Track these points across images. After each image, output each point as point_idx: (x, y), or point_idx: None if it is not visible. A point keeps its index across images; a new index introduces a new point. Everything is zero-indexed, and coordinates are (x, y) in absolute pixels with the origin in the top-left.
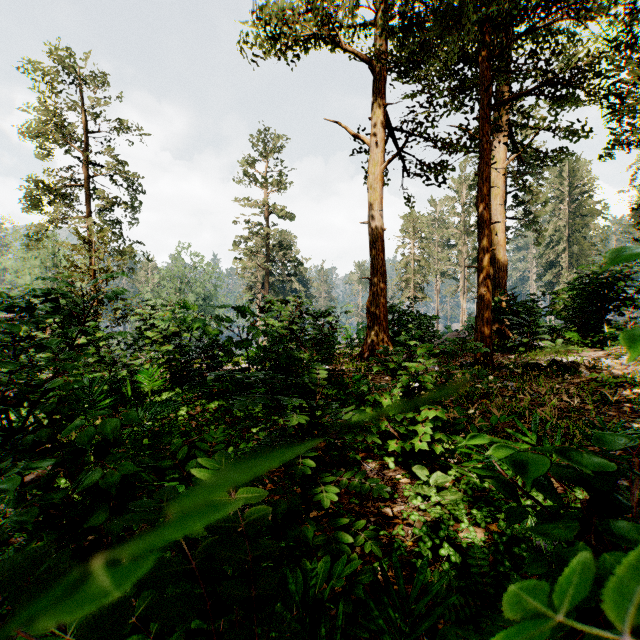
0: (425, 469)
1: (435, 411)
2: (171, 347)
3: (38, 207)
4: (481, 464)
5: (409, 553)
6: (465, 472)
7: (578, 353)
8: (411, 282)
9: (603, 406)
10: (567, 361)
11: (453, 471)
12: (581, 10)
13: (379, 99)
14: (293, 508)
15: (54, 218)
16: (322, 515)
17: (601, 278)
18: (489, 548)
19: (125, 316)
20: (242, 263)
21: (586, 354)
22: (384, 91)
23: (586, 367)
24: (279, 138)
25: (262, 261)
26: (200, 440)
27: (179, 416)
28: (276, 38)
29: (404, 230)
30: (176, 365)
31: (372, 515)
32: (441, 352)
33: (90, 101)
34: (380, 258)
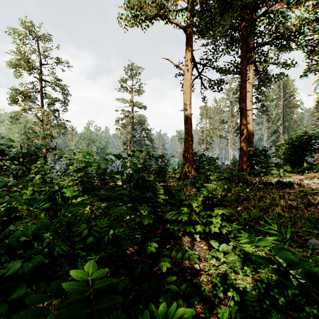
0: (217, 242)
1: (222, 211)
2: (82, 174)
3: (17, 102)
4: (246, 239)
5: (210, 292)
6: (238, 244)
7: (290, 177)
8: (204, 140)
9: (308, 205)
10: (286, 181)
11: (231, 243)
12: (293, 0)
13: (189, 47)
14: (144, 272)
15: (25, 108)
16: (161, 273)
17: (302, 138)
18: (255, 290)
19: (60, 158)
20: (120, 131)
21: (295, 177)
22: (191, 43)
23: (296, 184)
24: (138, 68)
25: (130, 130)
26: (96, 224)
27: (85, 211)
28: (137, 16)
29: (201, 114)
30: (85, 183)
31: (188, 268)
32: (225, 178)
33: (43, 49)
34: (189, 128)
